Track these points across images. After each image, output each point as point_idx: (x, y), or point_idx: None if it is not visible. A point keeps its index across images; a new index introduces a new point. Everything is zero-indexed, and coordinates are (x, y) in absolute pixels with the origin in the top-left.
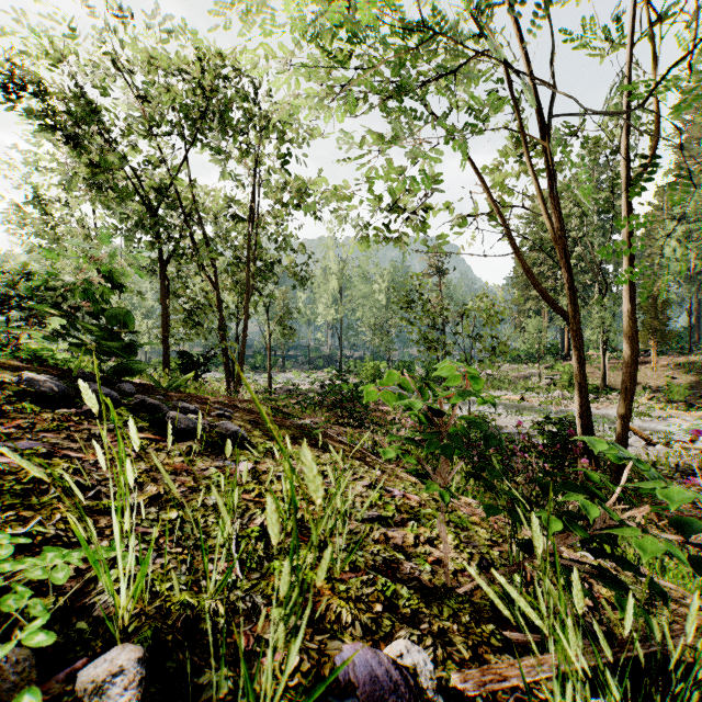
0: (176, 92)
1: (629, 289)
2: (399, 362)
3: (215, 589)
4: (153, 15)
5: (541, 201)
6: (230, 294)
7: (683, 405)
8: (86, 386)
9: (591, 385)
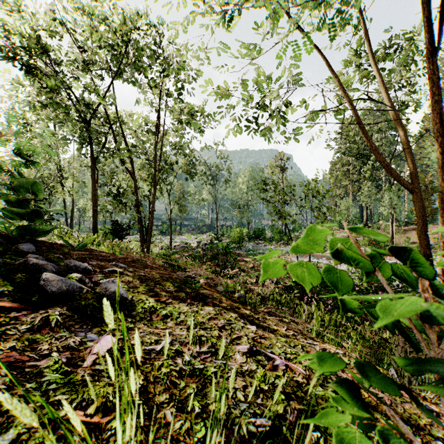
0: (98, 33)
1: None
2: (255, 229)
3: None
4: None
5: (384, 92)
6: (143, 183)
7: None
8: None
9: (383, 244)
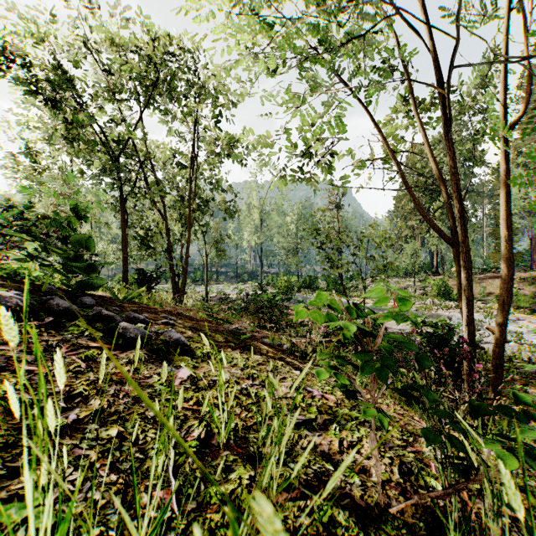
0: (132, 64)
1: (506, 218)
2: (306, 277)
3: (147, 535)
4: (115, 6)
5: (428, 147)
6: (176, 224)
7: (528, 310)
8: (3, 317)
9: (455, 294)
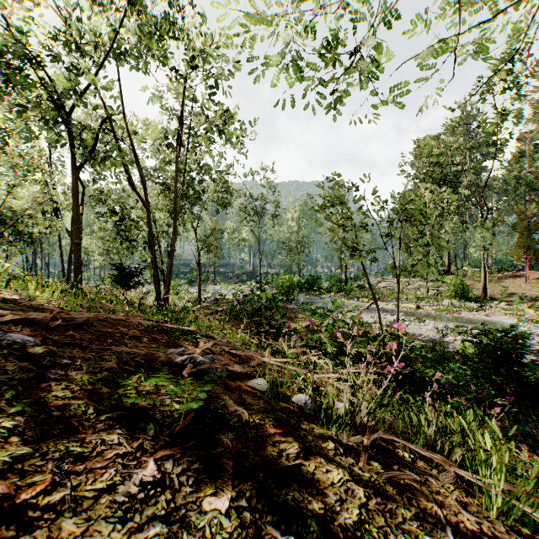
0: None
1: None
2: (309, 276)
3: None
4: None
5: None
6: (160, 213)
7: None
8: None
9: (473, 295)
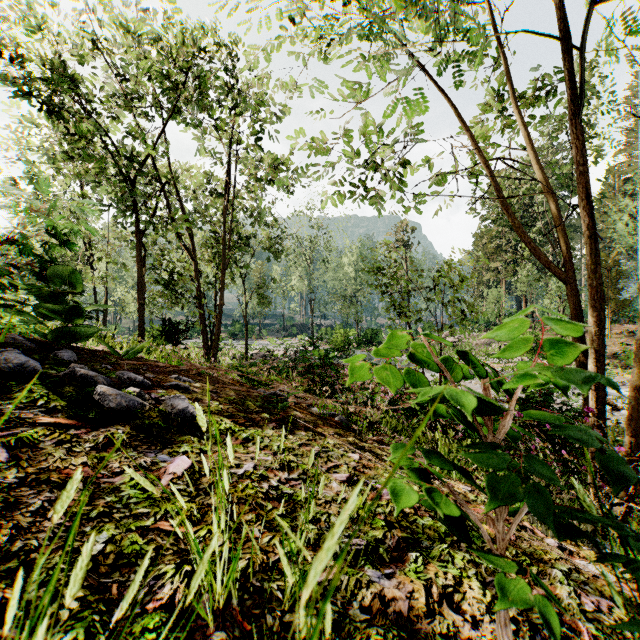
0: (148, 59)
1: None
2: (367, 330)
3: None
4: None
5: (531, 150)
6: (208, 265)
7: None
8: None
9: None
